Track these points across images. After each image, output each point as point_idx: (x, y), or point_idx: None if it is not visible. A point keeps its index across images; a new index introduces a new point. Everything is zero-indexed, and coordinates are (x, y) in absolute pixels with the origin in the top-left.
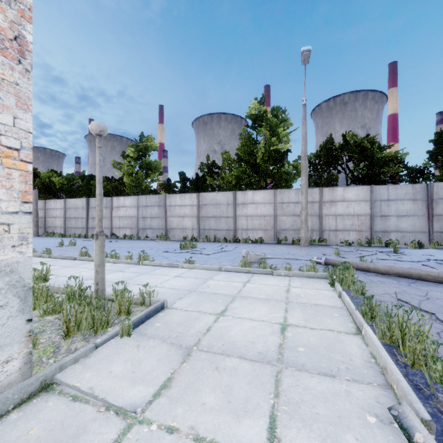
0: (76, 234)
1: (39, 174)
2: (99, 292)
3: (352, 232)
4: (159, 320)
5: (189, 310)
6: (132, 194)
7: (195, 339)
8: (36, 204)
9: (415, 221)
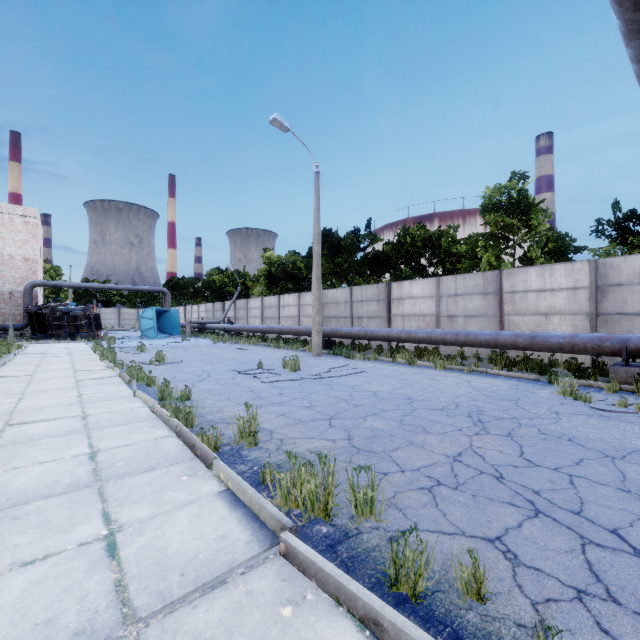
0: None
1: None
2: None
3: None
4: None
5: None
6: None
7: None
8: None
9: (115, 321)
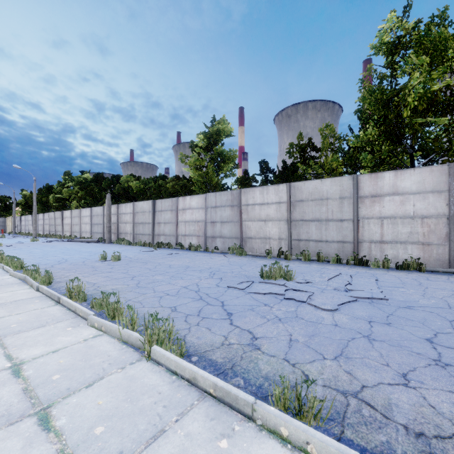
0: (143, 241)
1: None
2: None
3: None
4: None
5: None
6: (201, 193)
7: None
8: (109, 209)
9: None
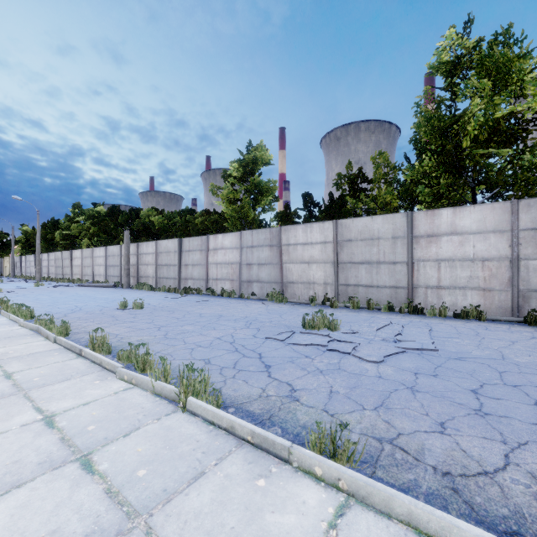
0: (168, 286)
1: None
2: None
3: None
4: None
5: None
6: (235, 231)
7: None
8: (127, 248)
9: None
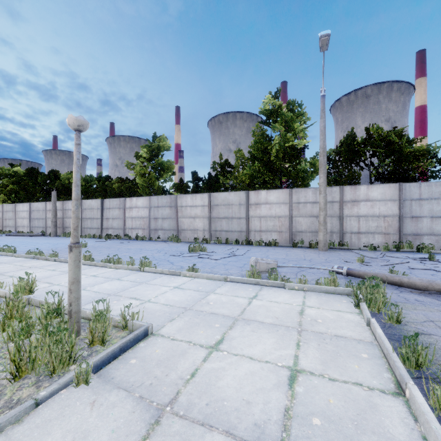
0: (91, 234)
1: (60, 176)
2: (72, 314)
3: (377, 235)
4: (137, 353)
5: (177, 339)
6: (145, 195)
7: (172, 391)
8: (55, 205)
9: None
